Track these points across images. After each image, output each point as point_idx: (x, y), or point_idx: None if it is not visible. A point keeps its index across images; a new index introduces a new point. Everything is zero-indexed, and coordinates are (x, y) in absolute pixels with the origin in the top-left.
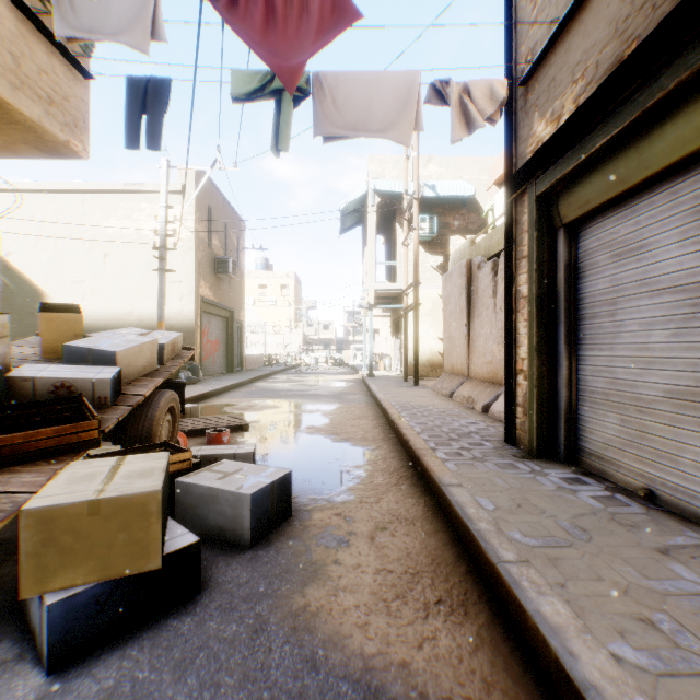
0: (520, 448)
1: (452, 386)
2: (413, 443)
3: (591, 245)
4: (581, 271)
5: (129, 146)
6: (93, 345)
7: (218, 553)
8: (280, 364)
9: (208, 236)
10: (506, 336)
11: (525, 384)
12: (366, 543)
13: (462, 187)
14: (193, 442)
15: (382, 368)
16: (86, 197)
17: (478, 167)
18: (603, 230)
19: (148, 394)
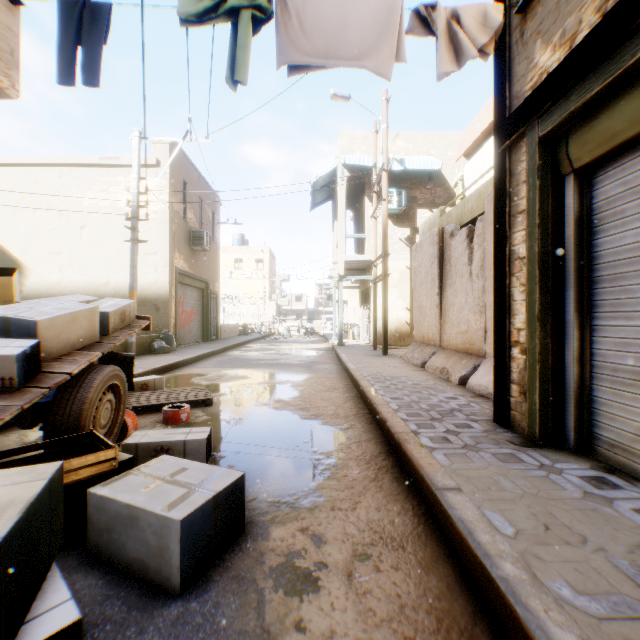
0: (514, 432)
1: (423, 356)
2: (392, 424)
3: (612, 191)
4: (597, 224)
5: (62, 80)
6: (11, 312)
7: (132, 606)
8: (254, 333)
9: (183, 210)
10: (496, 303)
11: (522, 358)
12: (342, 583)
13: (429, 161)
14: (149, 419)
15: (351, 337)
16: (64, 171)
17: (444, 143)
18: (632, 170)
19: (77, 371)
